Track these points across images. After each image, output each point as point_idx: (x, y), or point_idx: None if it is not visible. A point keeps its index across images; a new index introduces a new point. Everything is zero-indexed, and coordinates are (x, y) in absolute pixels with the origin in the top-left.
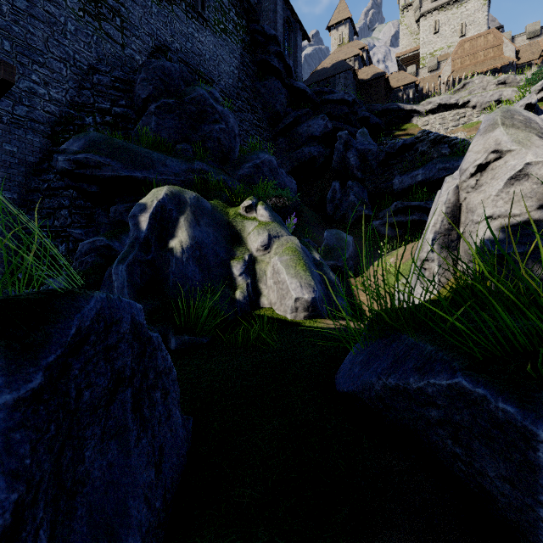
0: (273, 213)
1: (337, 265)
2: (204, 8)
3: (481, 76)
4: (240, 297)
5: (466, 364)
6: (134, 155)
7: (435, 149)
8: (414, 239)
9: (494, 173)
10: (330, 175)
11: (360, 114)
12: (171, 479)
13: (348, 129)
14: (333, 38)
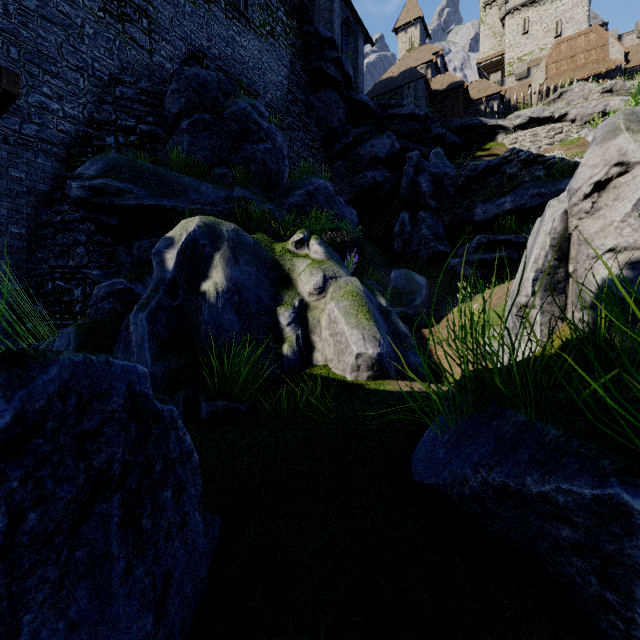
0: (329, 249)
1: (407, 313)
2: (247, 7)
3: (582, 83)
4: (288, 352)
5: (623, 465)
6: (161, 180)
7: (527, 171)
8: (501, 281)
9: (617, 192)
10: (398, 204)
11: (433, 132)
12: (181, 622)
13: (419, 149)
14: (401, 42)
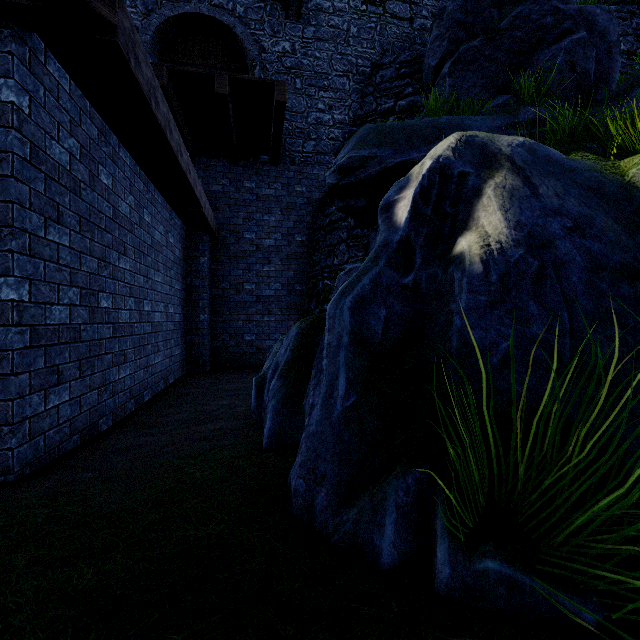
0: None
1: None
2: None
3: None
4: None
5: None
6: (411, 132)
7: None
8: None
9: None
10: None
11: None
12: None
13: None
14: None
